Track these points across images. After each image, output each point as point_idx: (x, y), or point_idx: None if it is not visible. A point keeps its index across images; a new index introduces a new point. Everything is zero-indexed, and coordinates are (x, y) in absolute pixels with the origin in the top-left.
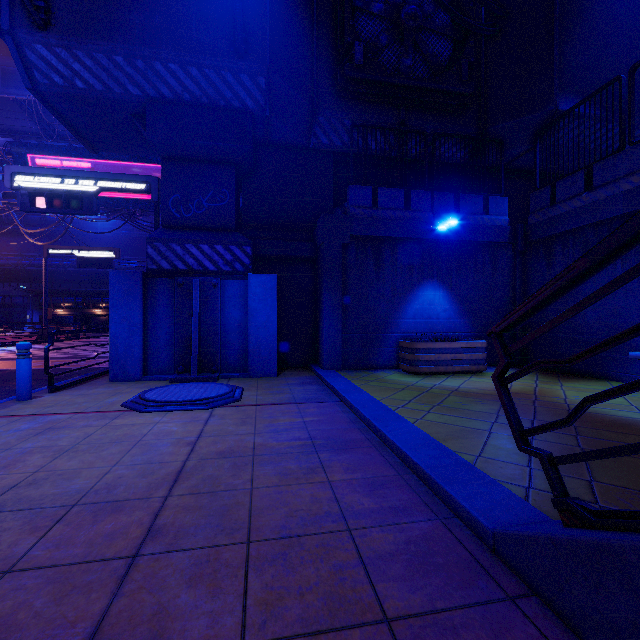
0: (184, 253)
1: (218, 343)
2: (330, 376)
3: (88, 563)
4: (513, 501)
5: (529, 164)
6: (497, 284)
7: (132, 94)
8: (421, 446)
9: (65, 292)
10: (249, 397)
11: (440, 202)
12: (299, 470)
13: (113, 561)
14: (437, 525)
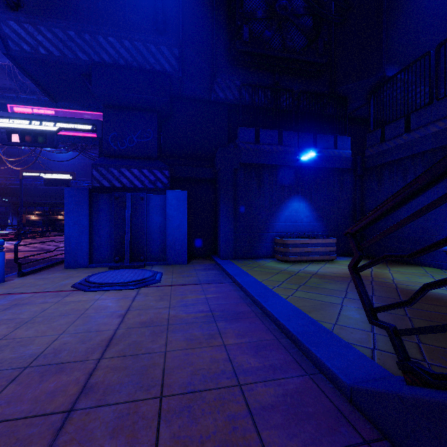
0: (120, 175)
1: (144, 240)
2: (225, 264)
3: (31, 418)
4: (363, 360)
5: (365, 114)
6: (343, 198)
7: (81, 59)
8: (292, 317)
9: (36, 203)
10: (166, 279)
11: (303, 140)
12: (202, 336)
13: (52, 415)
14: (307, 380)
